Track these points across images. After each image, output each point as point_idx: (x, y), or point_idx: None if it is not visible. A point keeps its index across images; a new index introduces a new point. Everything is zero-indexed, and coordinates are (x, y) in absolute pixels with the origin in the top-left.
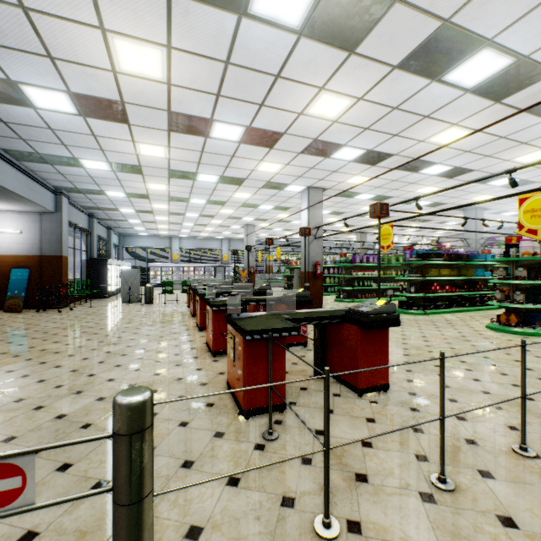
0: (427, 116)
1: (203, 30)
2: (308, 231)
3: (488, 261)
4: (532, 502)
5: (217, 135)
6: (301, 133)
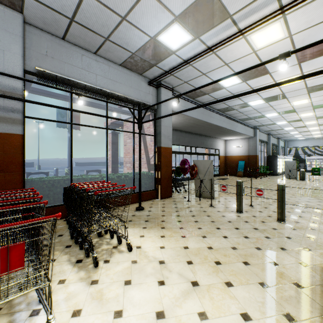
0: None
1: (317, 63)
2: None
3: None
4: None
5: None
6: None
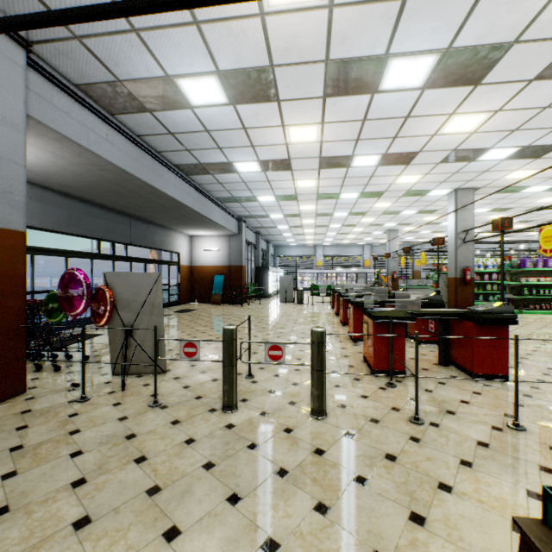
0: None
1: (346, 108)
2: (441, 240)
3: None
4: None
5: (357, 164)
6: (437, 148)
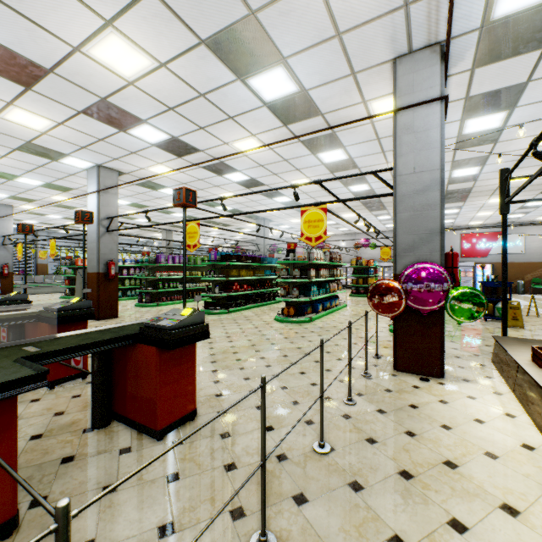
0: (232, 117)
1: None
2: (89, 216)
3: (273, 263)
4: (341, 515)
5: None
6: (80, 82)
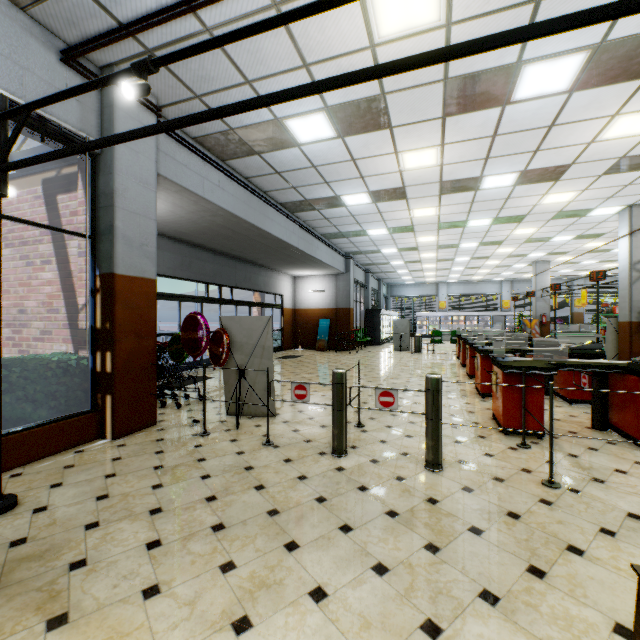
0: None
1: (470, 126)
2: (601, 275)
3: None
4: None
5: (487, 186)
6: (597, 158)
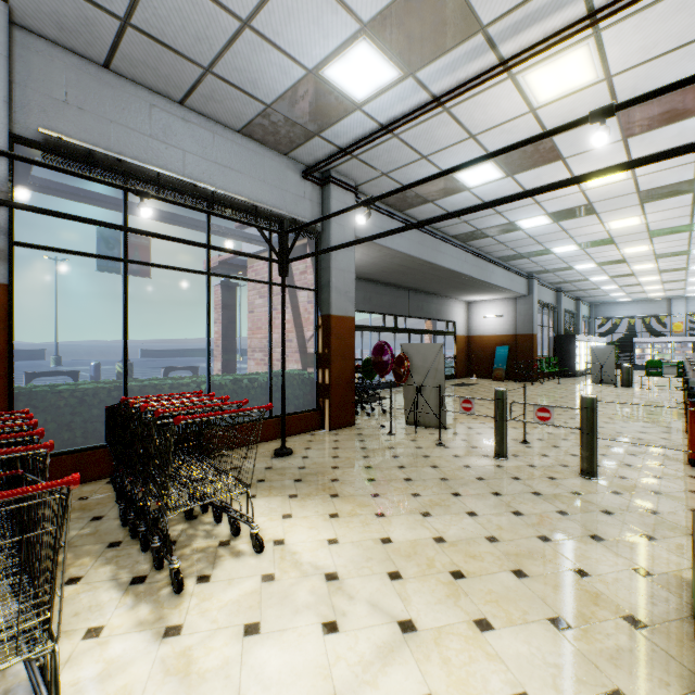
0: None
1: (661, 138)
2: None
3: None
4: None
5: None
6: None
